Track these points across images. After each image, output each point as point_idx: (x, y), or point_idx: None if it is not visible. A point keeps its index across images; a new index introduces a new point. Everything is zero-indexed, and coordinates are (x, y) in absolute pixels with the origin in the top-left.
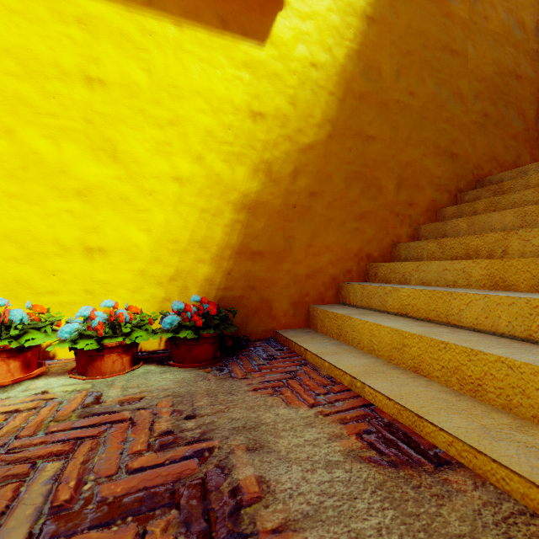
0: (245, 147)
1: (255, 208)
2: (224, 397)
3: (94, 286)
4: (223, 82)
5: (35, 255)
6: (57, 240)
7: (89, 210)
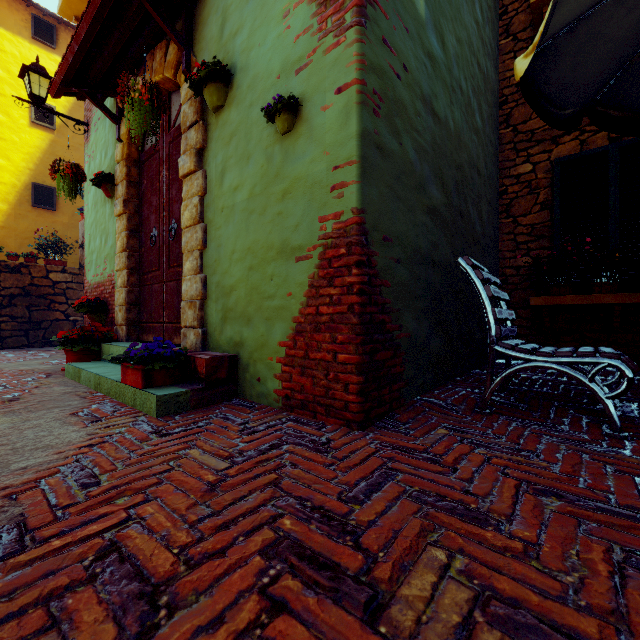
0: None
1: None
2: None
3: None
4: None
5: None
6: None
7: None
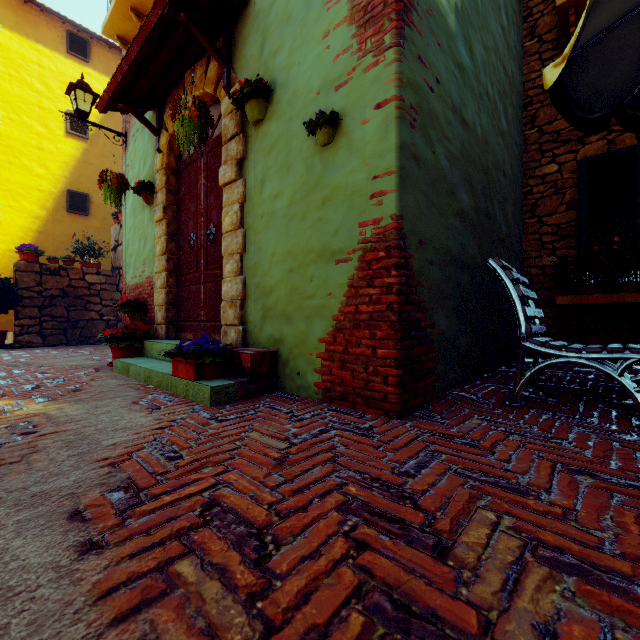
0: None
1: None
2: None
3: None
4: None
5: None
6: None
7: None
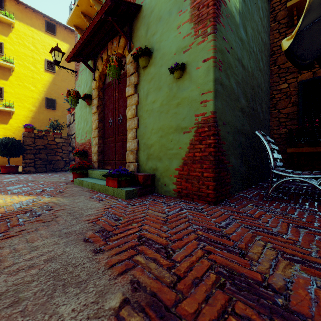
0: None
1: None
2: None
3: None
4: None
5: None
6: None
7: None
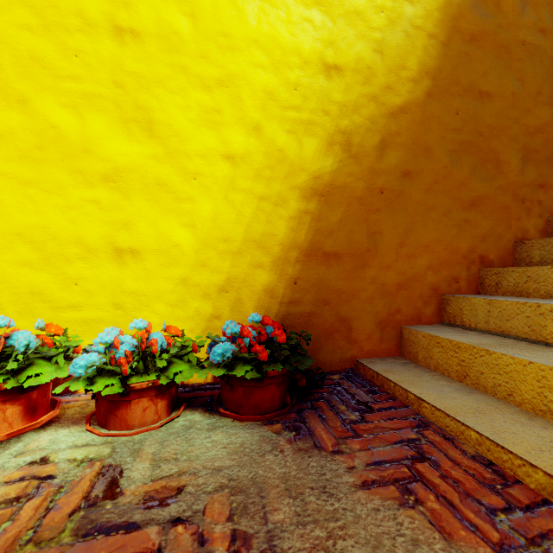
0: (316, 113)
1: (329, 194)
2: (316, 500)
3: (125, 299)
4: (287, 26)
5: (54, 259)
6: (80, 239)
7: (119, 200)
